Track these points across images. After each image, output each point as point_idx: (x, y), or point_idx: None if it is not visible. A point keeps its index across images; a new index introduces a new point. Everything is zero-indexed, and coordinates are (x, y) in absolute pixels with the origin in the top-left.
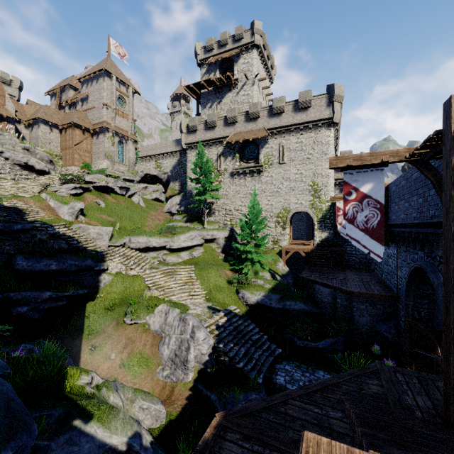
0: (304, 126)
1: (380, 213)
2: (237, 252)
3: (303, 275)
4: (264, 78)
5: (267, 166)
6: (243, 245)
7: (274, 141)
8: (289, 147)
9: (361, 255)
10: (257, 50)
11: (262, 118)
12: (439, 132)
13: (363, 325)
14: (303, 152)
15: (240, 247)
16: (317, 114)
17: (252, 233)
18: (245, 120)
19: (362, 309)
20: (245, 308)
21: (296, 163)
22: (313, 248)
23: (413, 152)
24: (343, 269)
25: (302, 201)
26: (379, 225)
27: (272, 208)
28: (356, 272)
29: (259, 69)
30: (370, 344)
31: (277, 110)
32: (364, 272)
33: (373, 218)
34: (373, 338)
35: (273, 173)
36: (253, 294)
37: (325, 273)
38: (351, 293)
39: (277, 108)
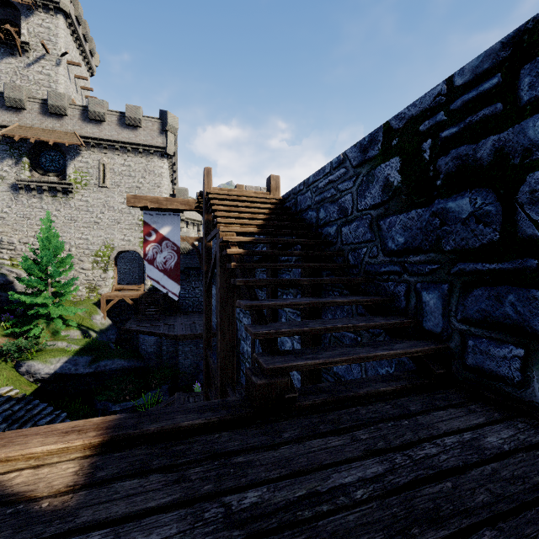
0: (133, 148)
1: (177, 255)
2: (21, 307)
3: (127, 326)
4: (77, 63)
5: (80, 186)
6: (33, 296)
7: (92, 155)
8: (112, 167)
9: (194, 298)
10: (66, 19)
11: (72, 118)
12: (202, 193)
13: (188, 368)
14: (131, 178)
15: (25, 298)
16: (149, 138)
17: (50, 278)
18: (42, 111)
19: (187, 351)
20: (33, 386)
21: (123, 190)
22: (142, 294)
23: (196, 205)
24: (176, 314)
25: (131, 238)
26: (176, 266)
27: (87, 243)
28: (188, 316)
29: (70, 47)
30: (194, 384)
31: (94, 115)
32: (195, 315)
33: (171, 260)
34: (197, 377)
35: (89, 197)
36: (48, 363)
37: (154, 321)
38: (176, 337)
39: (94, 113)
